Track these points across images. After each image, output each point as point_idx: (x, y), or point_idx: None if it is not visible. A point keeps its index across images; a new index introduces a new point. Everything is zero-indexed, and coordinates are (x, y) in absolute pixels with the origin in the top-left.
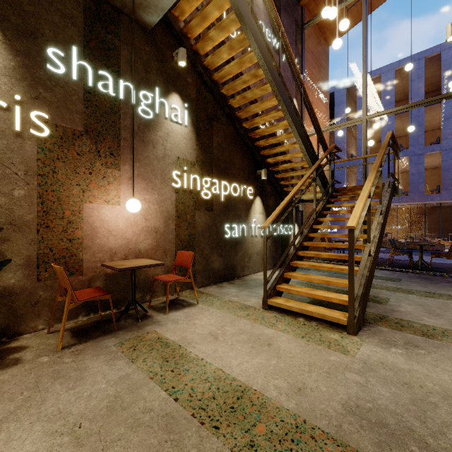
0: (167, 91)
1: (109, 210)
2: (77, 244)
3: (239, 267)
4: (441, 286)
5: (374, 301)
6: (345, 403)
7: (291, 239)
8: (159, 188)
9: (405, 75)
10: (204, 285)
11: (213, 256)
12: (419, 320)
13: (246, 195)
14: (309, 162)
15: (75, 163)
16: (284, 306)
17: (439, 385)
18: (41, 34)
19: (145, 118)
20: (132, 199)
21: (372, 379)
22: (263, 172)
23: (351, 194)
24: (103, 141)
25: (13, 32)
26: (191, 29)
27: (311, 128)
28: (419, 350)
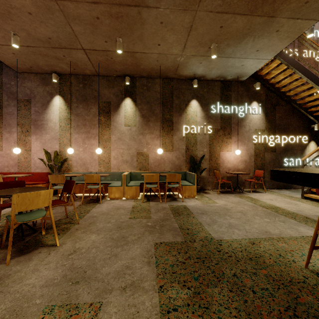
0: (250, 102)
1: (228, 154)
2: (218, 165)
3: None
4: None
5: None
6: (316, 215)
7: None
8: (246, 144)
9: None
10: (270, 188)
11: None
12: None
13: (301, 141)
14: None
15: (218, 139)
16: (313, 197)
17: None
18: (209, 103)
19: (241, 117)
20: (237, 150)
21: None
22: (315, 126)
23: None
24: (226, 130)
25: (204, 106)
26: (262, 72)
27: None
28: None
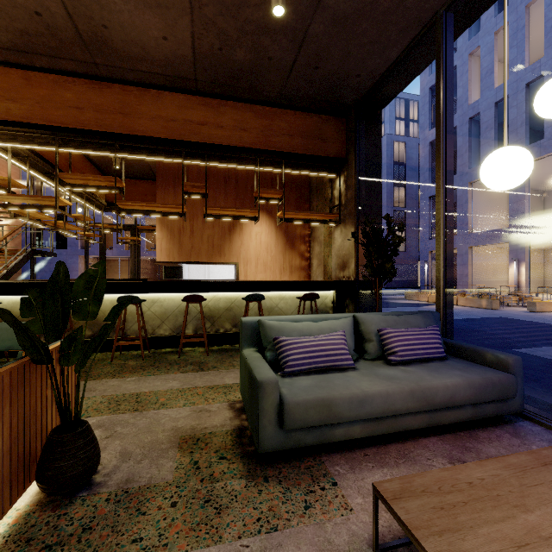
0: None
1: None
2: None
3: None
4: None
5: None
6: None
7: None
8: None
9: None
10: None
11: None
12: None
13: None
14: None
15: None
16: None
17: None
18: None
19: None
20: None
21: None
22: None
23: (3, 254)
24: None
25: None
26: None
27: None
28: None
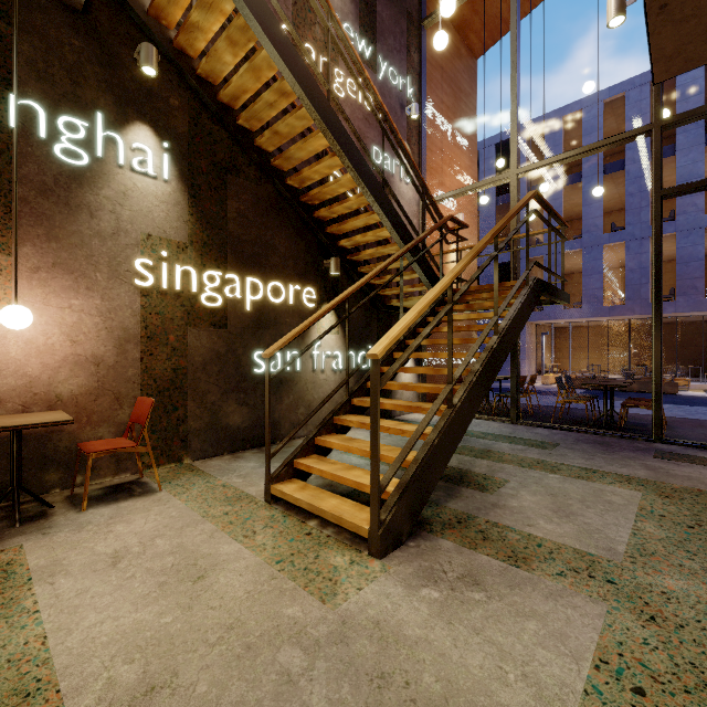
0: (124, 119)
1: None
2: None
3: (286, 423)
4: (617, 457)
5: (478, 486)
6: None
7: (398, 376)
8: (104, 287)
9: (620, 112)
10: (208, 455)
11: (228, 404)
12: (526, 527)
13: (300, 301)
14: (402, 245)
15: None
16: (291, 497)
17: (448, 680)
18: None
19: (71, 164)
20: (10, 305)
21: (323, 664)
22: (332, 263)
23: (473, 299)
24: None
25: None
26: (162, 10)
27: (440, 192)
28: (473, 593)
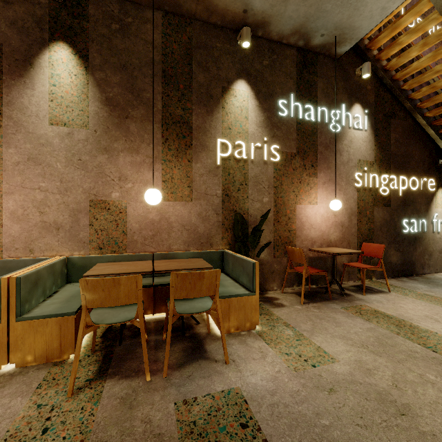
0: (350, 104)
1: (311, 208)
2: (292, 234)
3: (418, 264)
4: None
5: None
6: None
7: None
8: (344, 188)
9: None
10: (382, 277)
11: (390, 250)
12: None
13: (425, 188)
14: None
15: (291, 176)
16: None
17: None
18: (275, 93)
19: (334, 132)
20: (335, 200)
21: None
22: None
23: None
24: (307, 157)
25: (263, 98)
26: (376, 42)
27: None
28: None
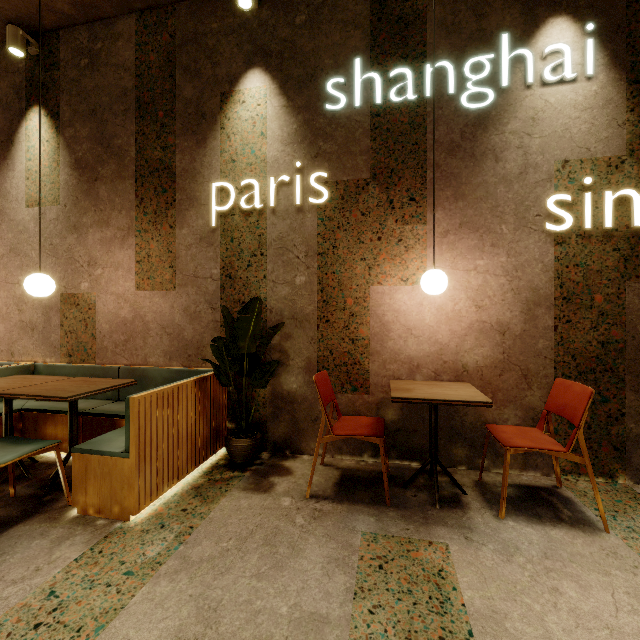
0: (532, 26)
1: (408, 293)
2: (361, 347)
3: None
4: None
5: None
6: None
7: None
8: (509, 241)
9: None
10: None
11: None
12: None
13: None
14: None
15: (358, 228)
16: None
17: None
18: (321, 71)
19: (475, 110)
20: (429, 270)
21: None
22: None
23: None
24: (398, 183)
25: (295, 88)
26: None
27: None
28: None
